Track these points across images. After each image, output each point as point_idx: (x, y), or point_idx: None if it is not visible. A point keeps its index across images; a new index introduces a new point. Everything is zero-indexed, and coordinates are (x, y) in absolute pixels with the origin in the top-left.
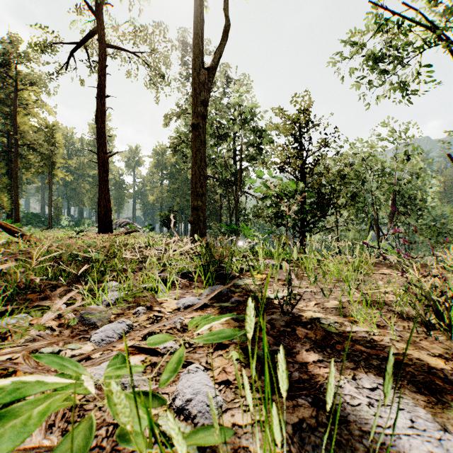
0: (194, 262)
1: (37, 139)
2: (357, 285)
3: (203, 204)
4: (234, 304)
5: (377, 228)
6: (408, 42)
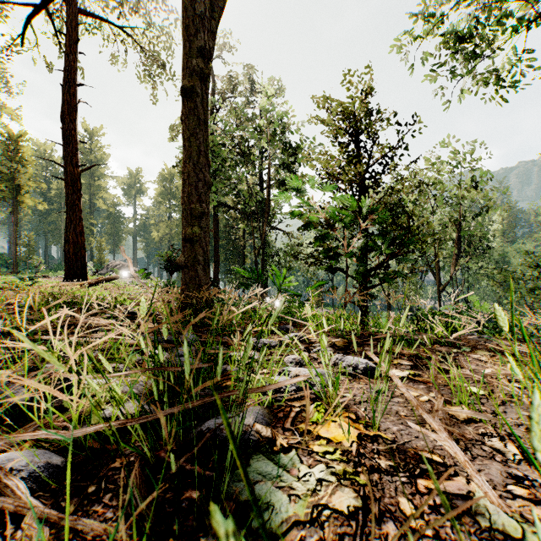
0: (146, 373)
1: None
2: None
3: (203, 232)
4: None
5: (437, 272)
6: (501, 16)
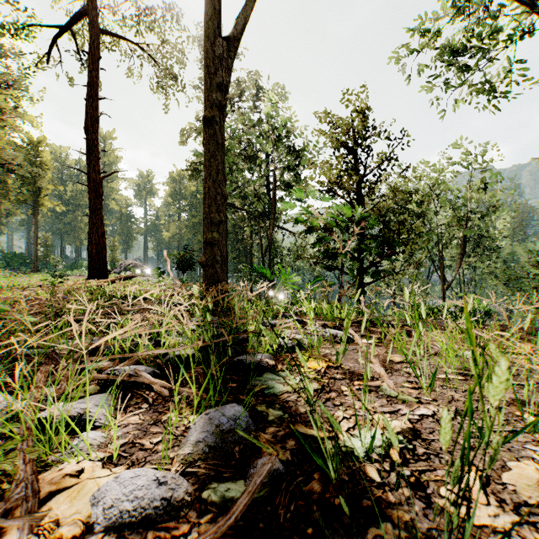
0: (194, 334)
1: (16, 157)
2: (511, 390)
3: (221, 236)
4: (262, 485)
5: (441, 271)
6: (493, 30)
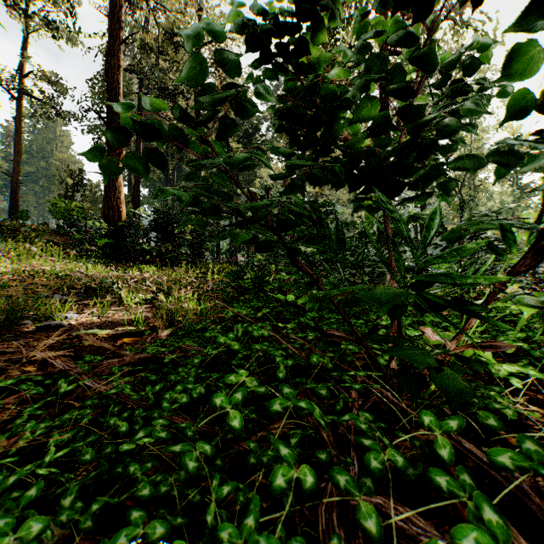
0: None
1: None
2: None
3: None
4: None
5: None
6: None
